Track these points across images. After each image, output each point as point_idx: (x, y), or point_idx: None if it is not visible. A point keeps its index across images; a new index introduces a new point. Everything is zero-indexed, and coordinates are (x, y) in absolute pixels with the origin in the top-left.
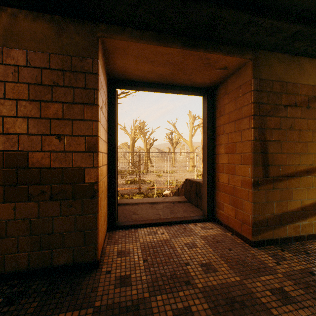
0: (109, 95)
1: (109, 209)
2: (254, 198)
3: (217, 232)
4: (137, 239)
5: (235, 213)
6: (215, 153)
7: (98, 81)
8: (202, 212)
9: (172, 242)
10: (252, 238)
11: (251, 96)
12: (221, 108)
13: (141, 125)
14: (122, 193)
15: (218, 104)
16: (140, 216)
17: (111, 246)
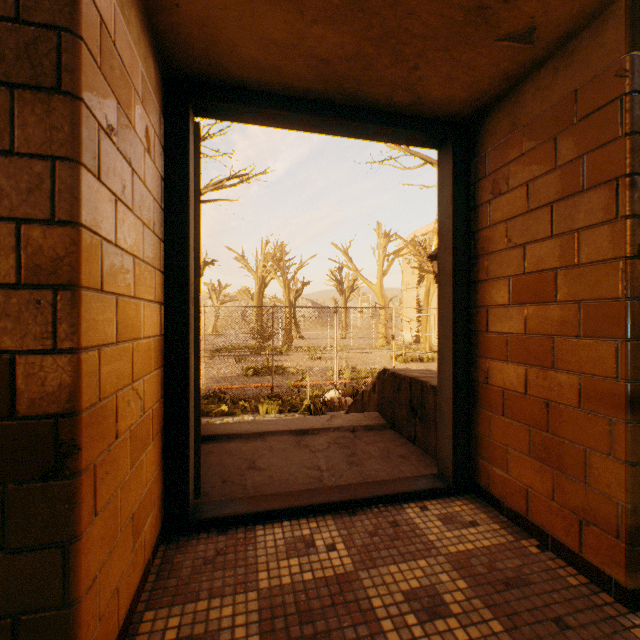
0: (168, 125)
1: (170, 470)
2: (635, 449)
3: (495, 538)
4: (251, 574)
5: (551, 483)
6: (474, 303)
7: (75, 1)
8: (437, 466)
9: (364, 589)
10: (626, 580)
11: (624, 113)
12: (497, 174)
13: (279, 251)
14: (235, 397)
15: (488, 165)
16: (267, 474)
17: (161, 612)
